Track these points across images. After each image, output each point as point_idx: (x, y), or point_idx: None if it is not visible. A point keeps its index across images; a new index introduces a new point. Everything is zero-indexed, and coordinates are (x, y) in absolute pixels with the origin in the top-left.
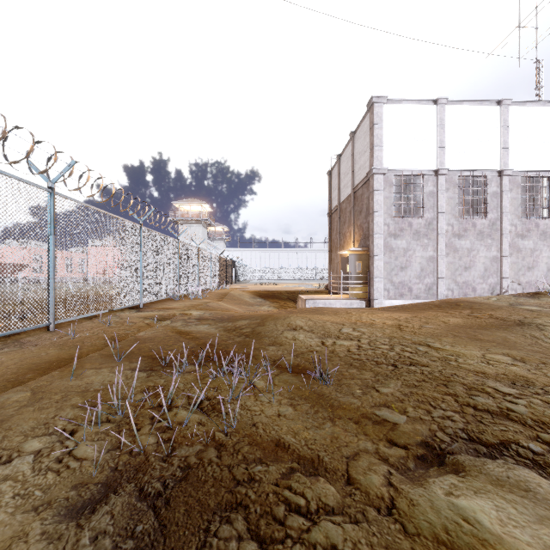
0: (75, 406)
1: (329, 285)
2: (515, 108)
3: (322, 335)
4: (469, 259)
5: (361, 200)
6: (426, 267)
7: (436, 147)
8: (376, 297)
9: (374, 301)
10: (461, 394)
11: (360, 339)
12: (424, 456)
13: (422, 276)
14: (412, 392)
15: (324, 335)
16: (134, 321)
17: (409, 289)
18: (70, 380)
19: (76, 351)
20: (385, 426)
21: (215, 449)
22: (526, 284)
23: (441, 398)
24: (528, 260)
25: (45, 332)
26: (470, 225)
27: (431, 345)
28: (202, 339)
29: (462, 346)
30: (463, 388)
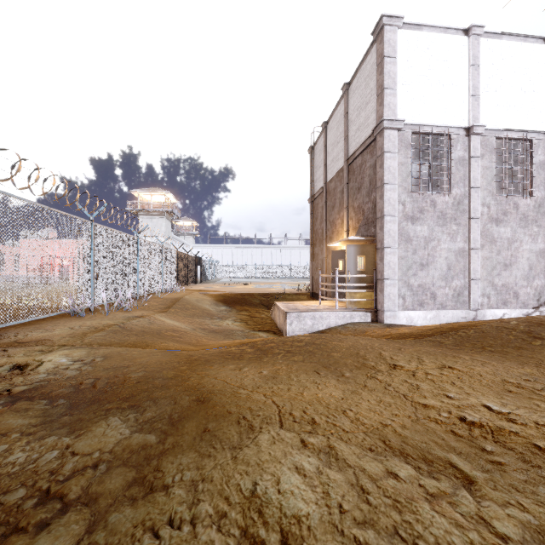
0: None
1: (311, 286)
2: None
3: None
4: (510, 253)
5: (360, 172)
6: (455, 264)
7: (468, 95)
8: (388, 308)
9: (384, 313)
10: None
11: None
12: None
13: (449, 276)
14: None
15: None
16: None
17: (432, 295)
18: None
19: None
20: None
21: None
22: None
23: None
24: None
25: None
26: (511, 206)
27: None
28: None
29: None
30: None
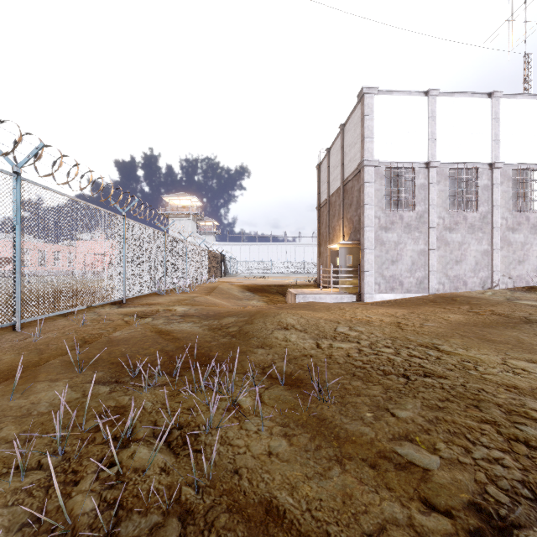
0: (3, 441)
1: (318, 279)
2: (506, 101)
3: (317, 336)
4: (460, 252)
5: (351, 193)
6: (417, 261)
7: (428, 139)
8: (367, 291)
9: (365, 295)
10: (503, 422)
11: (359, 340)
12: (480, 533)
13: (413, 269)
14: (439, 418)
15: (318, 336)
16: (112, 319)
17: (400, 283)
18: (12, 398)
19: (35, 356)
20: (413, 474)
21: (178, 521)
22: (517, 277)
23: (478, 428)
24: (519, 254)
25: (9, 332)
26: (461, 218)
27: (441, 349)
28: (183, 340)
29: (476, 350)
30: (501, 411)
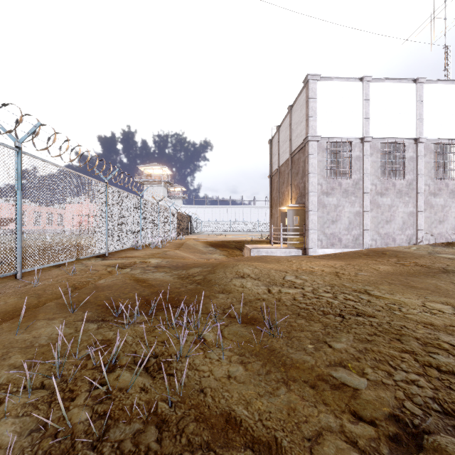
0: (12, 367)
1: (270, 236)
2: (428, 86)
3: (268, 283)
4: (390, 213)
5: (298, 164)
6: (354, 221)
7: (362, 118)
8: (311, 246)
9: (309, 249)
10: (419, 352)
11: (303, 286)
12: (397, 437)
13: (350, 228)
14: (367, 348)
15: (270, 283)
16: (97, 269)
17: (339, 239)
18: (17, 333)
19: (34, 299)
20: (345, 393)
21: (155, 428)
22: (438, 235)
23: (399, 356)
24: (440, 215)
25: (12, 280)
26: (391, 185)
27: (371, 294)
28: (157, 286)
29: (400, 294)
30: (418, 343)
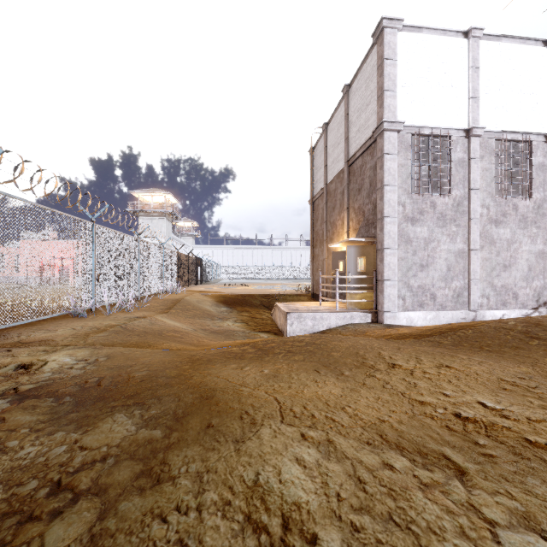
0: None
1: (312, 287)
2: None
3: None
4: (509, 254)
5: (360, 174)
6: (454, 265)
7: (468, 97)
8: (388, 308)
9: (384, 313)
10: None
11: None
12: None
13: (449, 277)
14: None
15: None
16: None
17: (432, 296)
18: None
19: None
20: None
21: None
22: None
23: None
24: None
25: None
26: (510, 208)
27: None
28: None
29: None
30: None
